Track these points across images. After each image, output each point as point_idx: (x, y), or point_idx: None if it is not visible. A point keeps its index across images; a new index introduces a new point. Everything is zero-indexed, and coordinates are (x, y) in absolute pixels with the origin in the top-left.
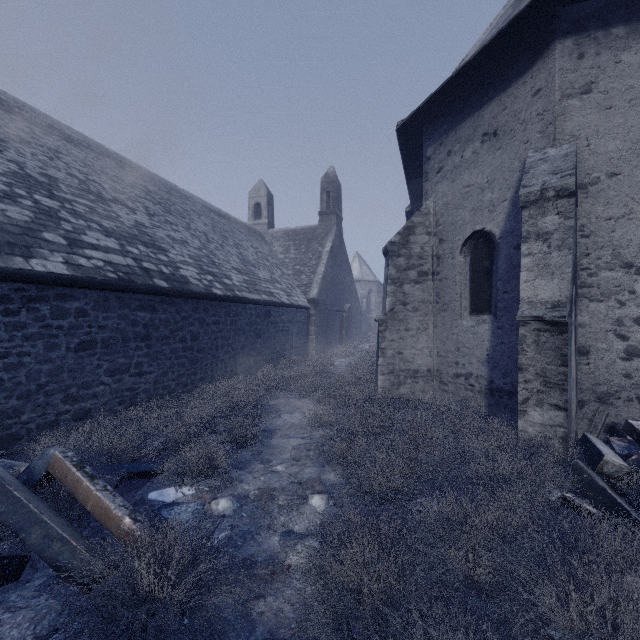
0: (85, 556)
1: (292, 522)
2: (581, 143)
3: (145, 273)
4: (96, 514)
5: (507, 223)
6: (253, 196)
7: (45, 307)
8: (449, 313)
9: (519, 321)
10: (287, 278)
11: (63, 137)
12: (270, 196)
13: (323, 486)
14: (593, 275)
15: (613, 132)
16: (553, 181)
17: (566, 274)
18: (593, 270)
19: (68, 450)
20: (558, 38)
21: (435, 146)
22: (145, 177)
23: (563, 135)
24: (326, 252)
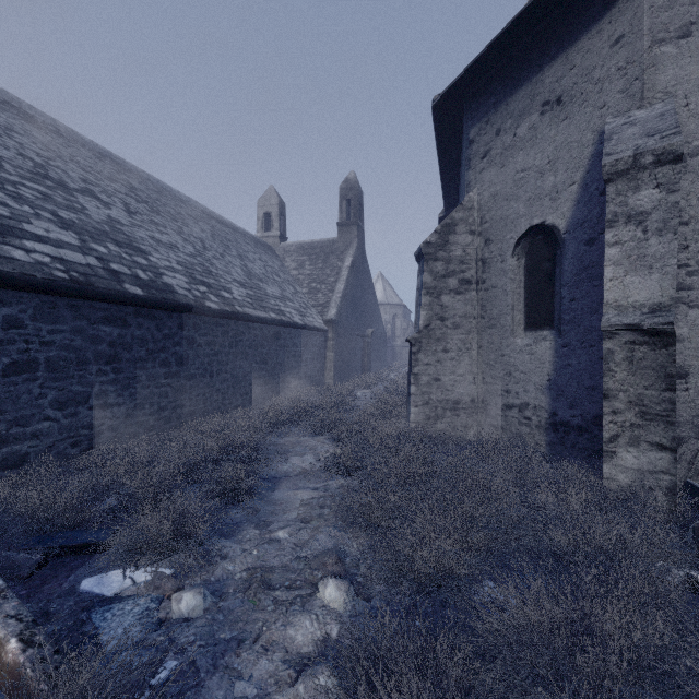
0: None
1: (293, 630)
2: (678, 102)
3: (112, 276)
4: None
5: (576, 212)
6: (263, 205)
7: None
8: (498, 330)
9: (604, 332)
10: (301, 296)
11: (22, 116)
12: (282, 205)
13: (341, 564)
14: (693, 274)
15: None
16: (650, 143)
17: (670, 267)
18: (693, 267)
19: None
20: None
21: (480, 125)
22: (130, 173)
23: (654, 92)
24: (346, 268)
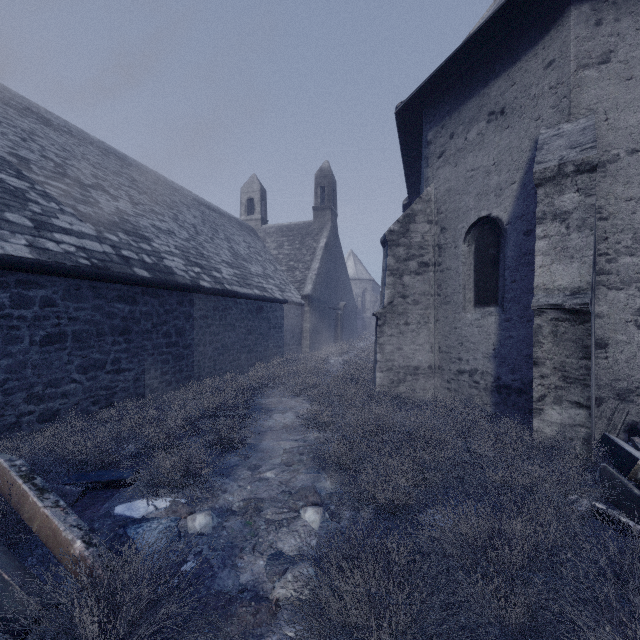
0: (18, 594)
1: (281, 541)
2: (599, 117)
3: (124, 261)
4: (42, 536)
5: (516, 207)
6: (246, 191)
7: (4, 294)
8: (452, 306)
9: (534, 310)
10: (280, 274)
11: (41, 120)
12: (263, 191)
13: (318, 496)
14: (612, 261)
15: (634, 105)
16: (572, 155)
17: (587, 257)
18: (612, 255)
19: (17, 458)
20: (574, 3)
21: (436, 129)
22: (131, 167)
23: (579, 109)
24: (321, 248)
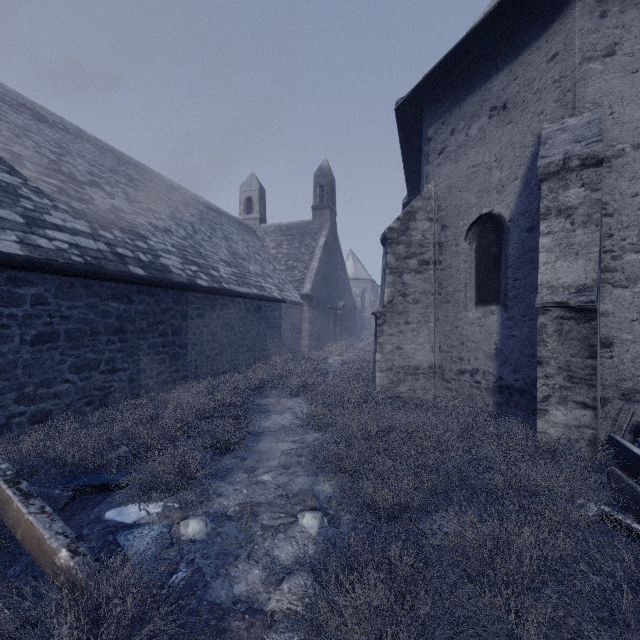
0: None
1: (278, 548)
2: (604, 111)
3: (119, 259)
4: (26, 545)
5: (518, 204)
6: (244, 190)
7: None
8: (452, 305)
9: (538, 308)
10: (279, 273)
11: (36, 117)
12: (262, 190)
13: (316, 500)
14: (617, 258)
15: (639, 98)
16: (577, 149)
17: (593, 254)
18: (617, 253)
19: (2, 461)
20: None
21: (437, 125)
22: (128, 164)
23: (583, 103)
24: (320, 247)
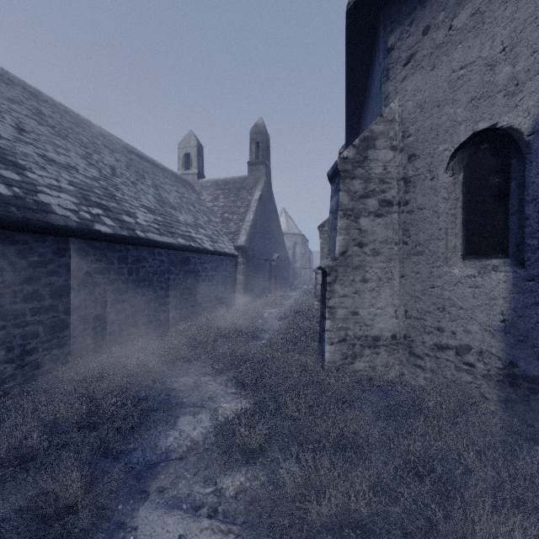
0: None
1: None
2: None
3: None
4: None
5: None
6: (183, 146)
7: None
8: (426, 257)
9: None
10: (214, 225)
11: None
12: (200, 147)
13: None
14: None
15: None
16: None
17: None
18: None
19: None
20: None
21: (401, 28)
22: (44, 103)
23: None
24: (255, 200)
